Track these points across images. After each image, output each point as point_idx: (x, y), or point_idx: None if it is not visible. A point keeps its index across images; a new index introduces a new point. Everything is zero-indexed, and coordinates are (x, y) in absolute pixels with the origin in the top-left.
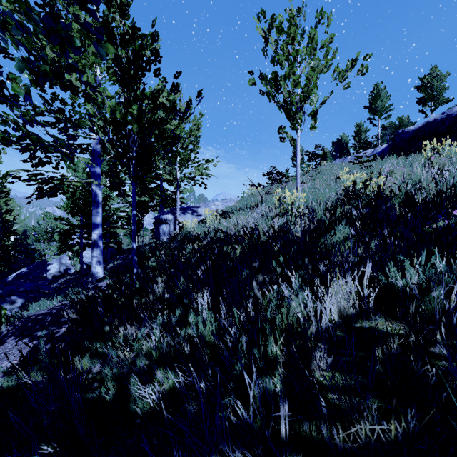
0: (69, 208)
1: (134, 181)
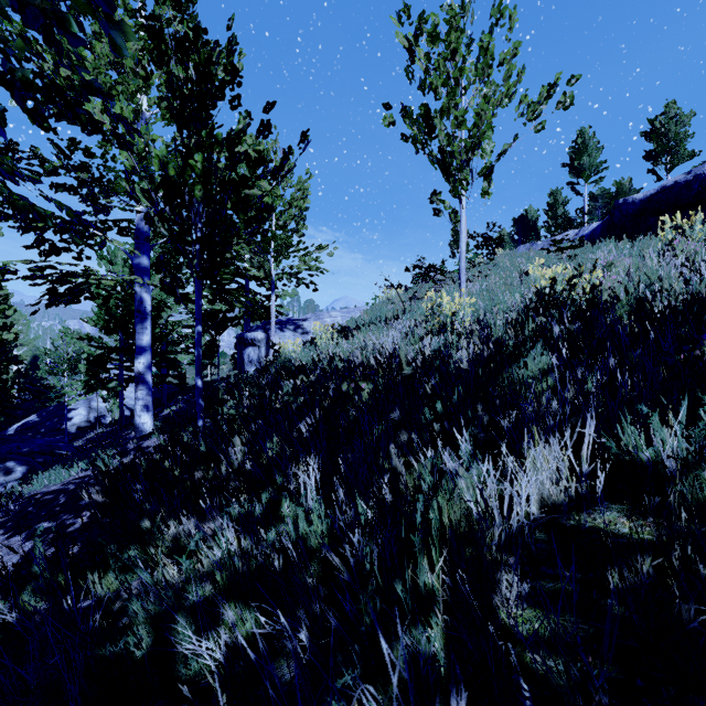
0: (102, 321)
1: (199, 279)
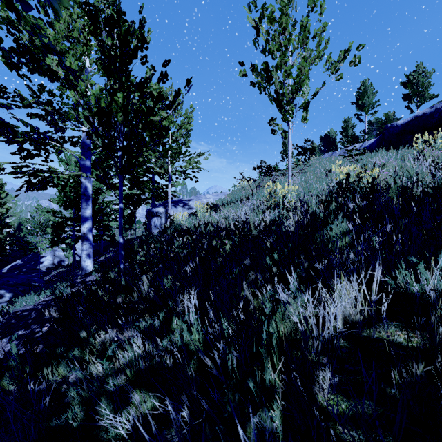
0: (61, 201)
1: (121, 173)
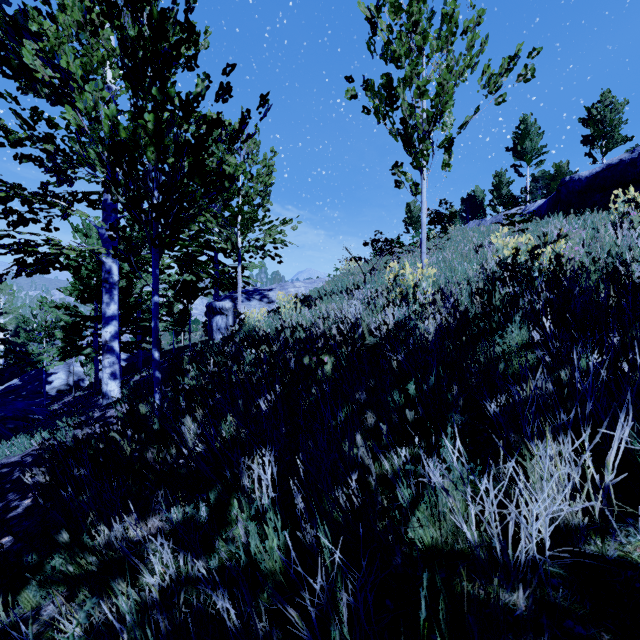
0: (77, 291)
1: (155, 247)
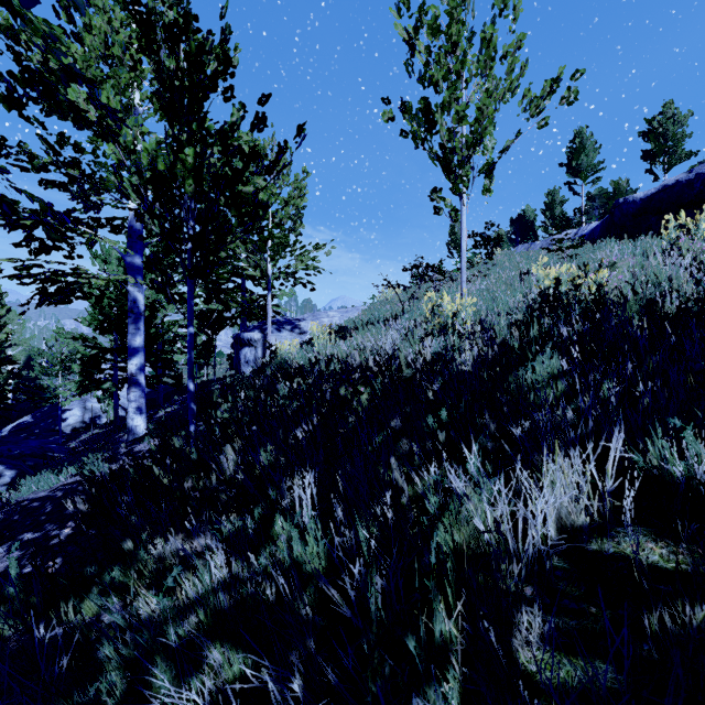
0: (96, 321)
1: (190, 278)
